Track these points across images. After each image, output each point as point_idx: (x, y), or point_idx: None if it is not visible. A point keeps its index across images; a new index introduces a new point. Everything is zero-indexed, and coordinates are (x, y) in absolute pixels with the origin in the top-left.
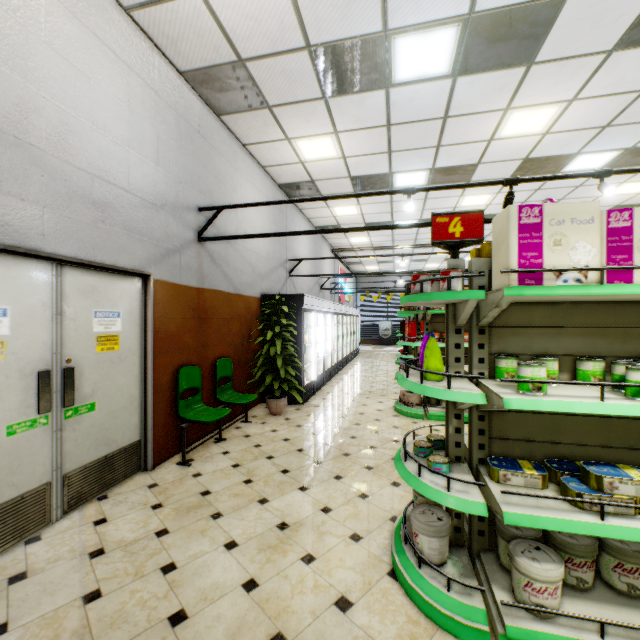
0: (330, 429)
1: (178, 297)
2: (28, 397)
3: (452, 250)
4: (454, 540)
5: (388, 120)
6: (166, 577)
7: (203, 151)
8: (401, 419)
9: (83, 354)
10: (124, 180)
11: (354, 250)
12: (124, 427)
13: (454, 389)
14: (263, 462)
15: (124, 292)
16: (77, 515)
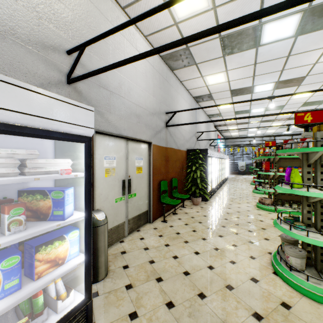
0: (225, 213)
1: (159, 151)
2: (120, 189)
3: (305, 128)
4: (306, 263)
5: (255, 61)
6: (175, 260)
7: (167, 87)
8: (261, 211)
9: (133, 174)
10: (144, 105)
11: (226, 125)
12: (143, 204)
13: (310, 191)
14: (198, 224)
15: (143, 150)
16: (132, 235)
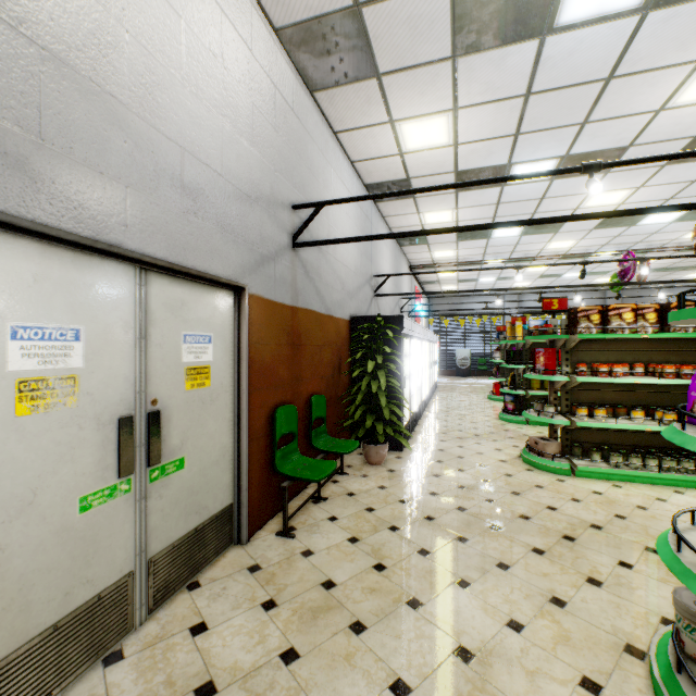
0: (453, 487)
1: (272, 317)
2: (106, 455)
3: None
4: None
5: (529, 87)
6: None
7: (297, 134)
8: (539, 475)
9: (170, 392)
10: (217, 160)
11: (436, 266)
12: (215, 488)
13: None
14: (387, 536)
15: (215, 310)
16: (165, 615)
